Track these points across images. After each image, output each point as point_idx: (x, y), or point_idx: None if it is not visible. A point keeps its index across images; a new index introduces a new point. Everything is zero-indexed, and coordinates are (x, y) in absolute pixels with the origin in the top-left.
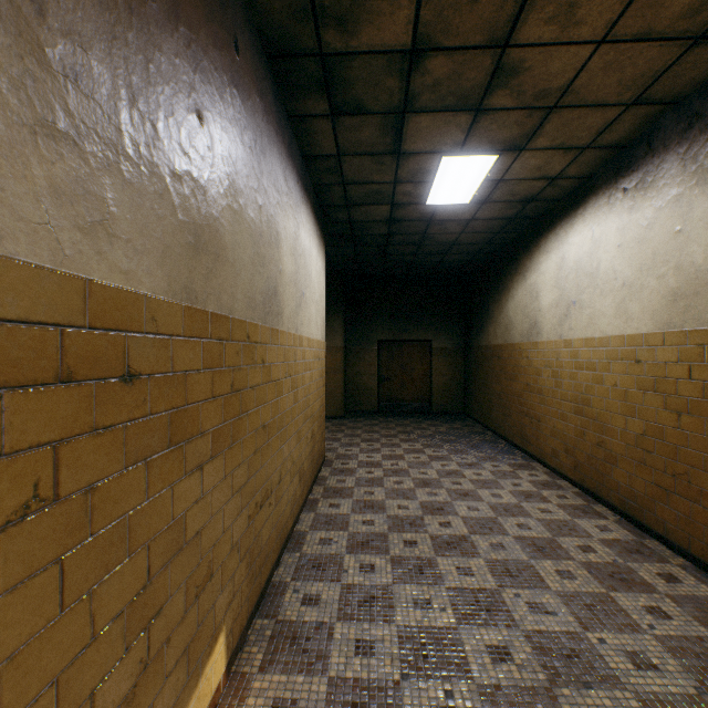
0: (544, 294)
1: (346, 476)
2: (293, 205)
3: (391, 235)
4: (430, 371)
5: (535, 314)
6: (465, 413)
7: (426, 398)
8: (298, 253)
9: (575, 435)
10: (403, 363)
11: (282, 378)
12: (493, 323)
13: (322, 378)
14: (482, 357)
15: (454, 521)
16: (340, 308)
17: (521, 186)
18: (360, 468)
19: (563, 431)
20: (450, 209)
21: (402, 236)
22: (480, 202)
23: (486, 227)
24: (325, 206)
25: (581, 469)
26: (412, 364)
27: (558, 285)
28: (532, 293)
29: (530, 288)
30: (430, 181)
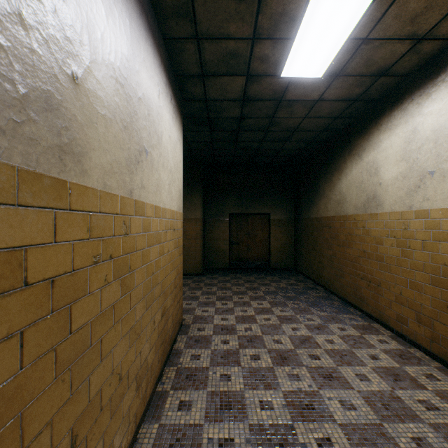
0: (387, 169)
1: (201, 348)
2: (121, 14)
3: (242, 118)
4: (269, 237)
5: (375, 188)
6: (295, 269)
7: (266, 258)
8: (133, 92)
9: (434, 306)
10: (248, 231)
11: (82, 267)
12: (324, 199)
13: (178, 248)
14: (313, 227)
15: (334, 436)
16: (199, 187)
17: (382, 51)
18: (215, 335)
19: (414, 300)
20: (302, 85)
21: (252, 120)
22: (333, 76)
23: (328, 110)
24: (180, 76)
25: (443, 343)
26: (255, 232)
27: (406, 158)
28: (370, 170)
29: (367, 165)
30: (291, 38)
